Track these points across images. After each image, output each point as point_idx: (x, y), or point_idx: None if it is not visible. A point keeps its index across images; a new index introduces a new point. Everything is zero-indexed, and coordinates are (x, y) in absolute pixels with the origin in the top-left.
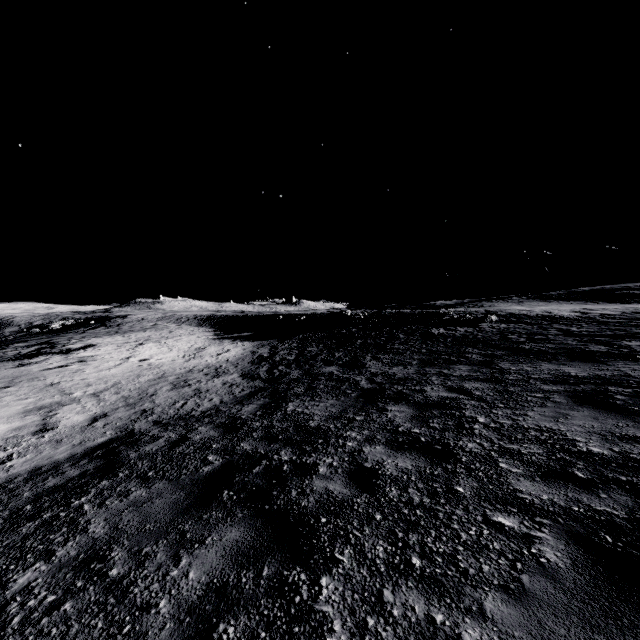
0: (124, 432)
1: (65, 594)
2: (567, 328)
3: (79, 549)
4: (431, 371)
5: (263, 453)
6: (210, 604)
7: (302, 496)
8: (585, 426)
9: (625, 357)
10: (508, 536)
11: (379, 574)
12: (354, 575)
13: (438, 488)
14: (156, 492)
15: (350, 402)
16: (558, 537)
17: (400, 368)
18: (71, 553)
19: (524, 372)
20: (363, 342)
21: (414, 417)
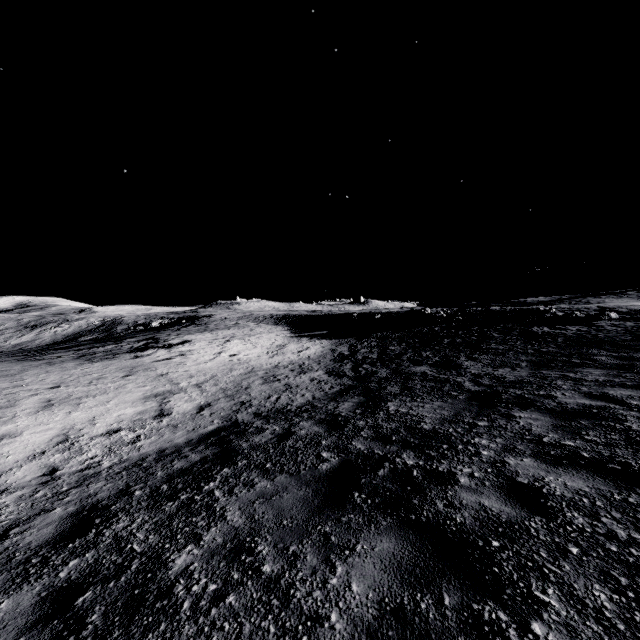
0: (229, 422)
1: (225, 585)
2: None
3: (224, 537)
4: (551, 374)
5: (381, 454)
6: (392, 630)
7: (452, 509)
8: None
9: None
10: None
11: (619, 634)
12: (579, 628)
13: None
14: (280, 485)
15: (461, 405)
16: None
17: (507, 370)
18: (217, 540)
19: None
20: (451, 341)
21: (557, 427)
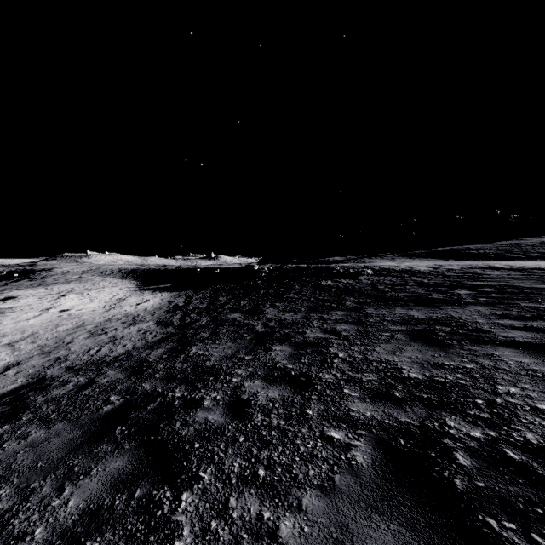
0: (35, 379)
1: None
2: (421, 280)
3: None
4: (314, 316)
5: (160, 391)
6: (82, 526)
7: (184, 426)
8: (412, 357)
9: (454, 303)
10: (334, 446)
11: (230, 485)
12: (210, 488)
13: (294, 412)
14: (55, 432)
15: (244, 344)
16: (369, 444)
17: (291, 314)
18: None
19: (382, 316)
20: (265, 292)
21: (291, 355)
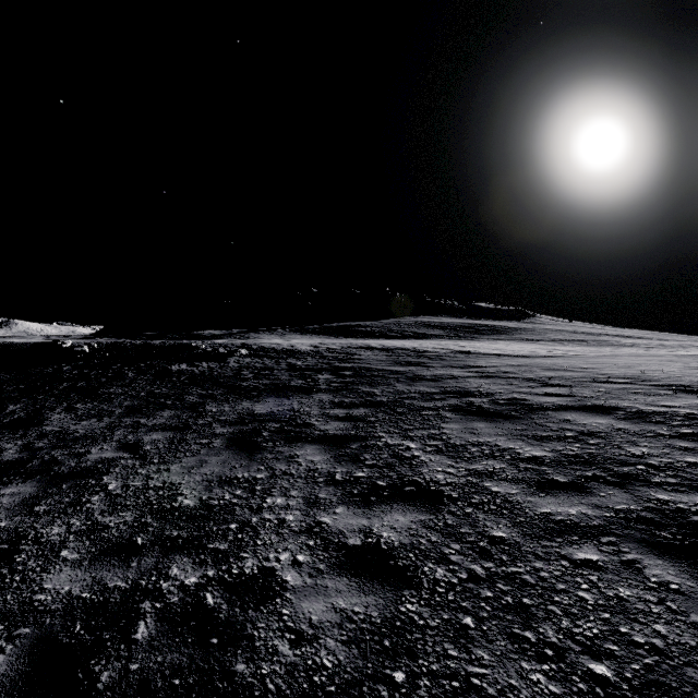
0: None
1: None
2: (295, 362)
3: None
4: (126, 422)
5: None
6: None
7: None
8: (207, 473)
9: (307, 391)
10: None
11: None
12: None
13: None
14: None
15: None
16: (15, 653)
17: (92, 421)
18: None
19: (219, 414)
20: (70, 386)
21: (25, 500)
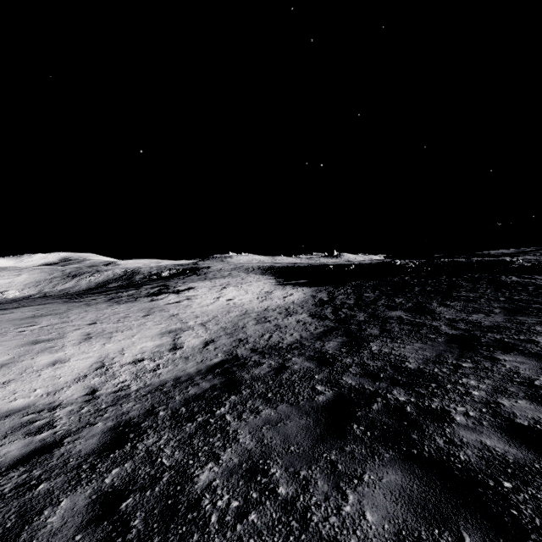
0: (231, 356)
1: (246, 503)
2: None
3: (239, 457)
4: (528, 320)
5: (372, 390)
6: None
7: (453, 447)
8: None
9: None
10: None
11: None
12: None
13: None
14: (283, 414)
15: (442, 347)
16: None
17: (481, 315)
18: (233, 460)
19: None
20: (421, 289)
21: None
